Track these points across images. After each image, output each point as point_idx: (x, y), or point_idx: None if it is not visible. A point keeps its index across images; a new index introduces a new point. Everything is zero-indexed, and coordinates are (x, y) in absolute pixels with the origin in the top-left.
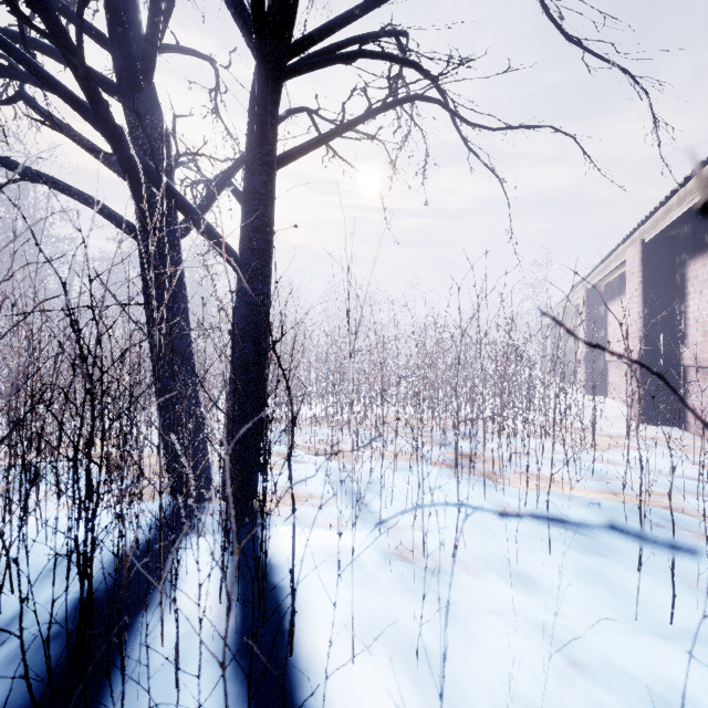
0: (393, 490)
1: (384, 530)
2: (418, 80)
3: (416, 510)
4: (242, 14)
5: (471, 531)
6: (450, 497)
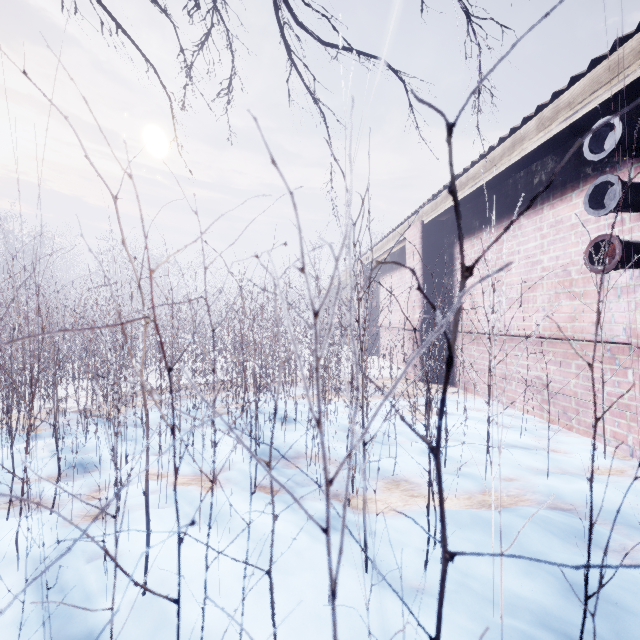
0: None
1: None
2: None
3: None
4: None
5: None
6: (313, 594)
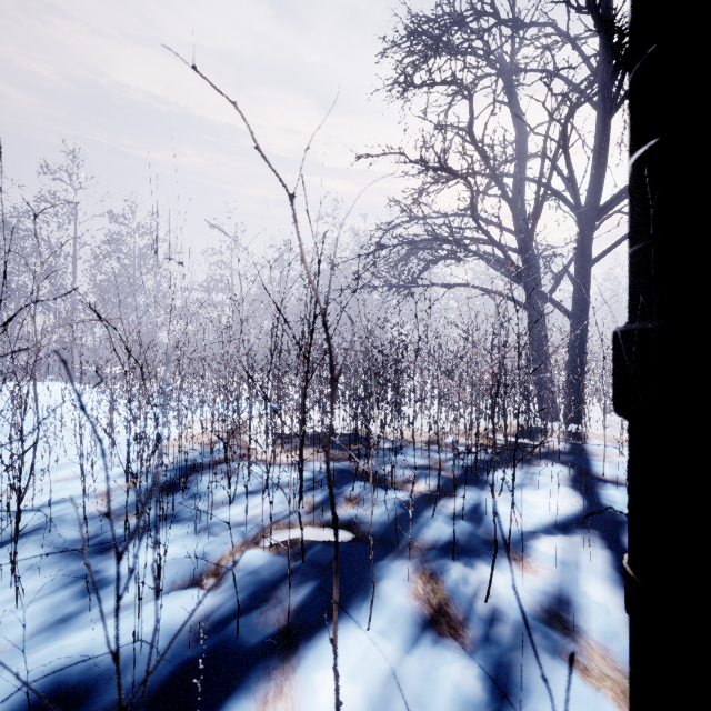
0: None
1: None
2: None
3: None
4: (573, 206)
5: None
6: None
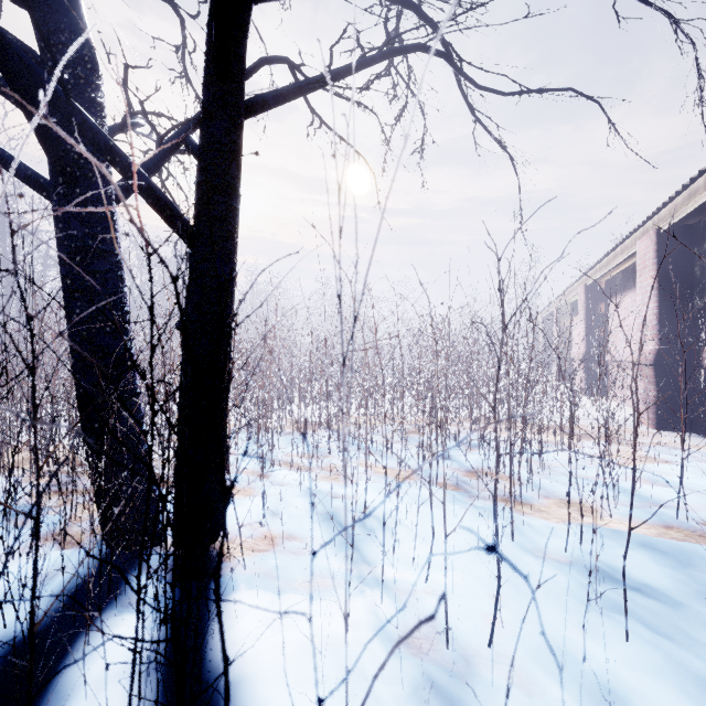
0: (396, 533)
1: (386, 598)
2: (421, 25)
3: (429, 566)
4: None
5: (505, 596)
6: (468, 538)
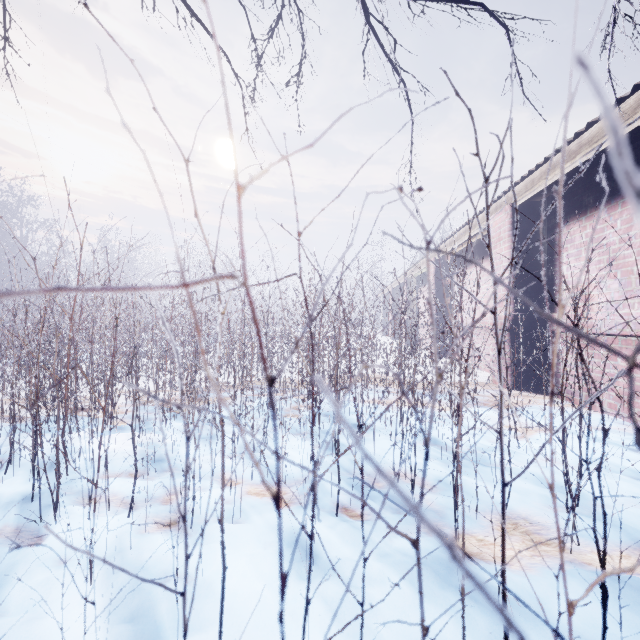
0: None
1: None
2: None
3: None
4: None
5: None
6: None
